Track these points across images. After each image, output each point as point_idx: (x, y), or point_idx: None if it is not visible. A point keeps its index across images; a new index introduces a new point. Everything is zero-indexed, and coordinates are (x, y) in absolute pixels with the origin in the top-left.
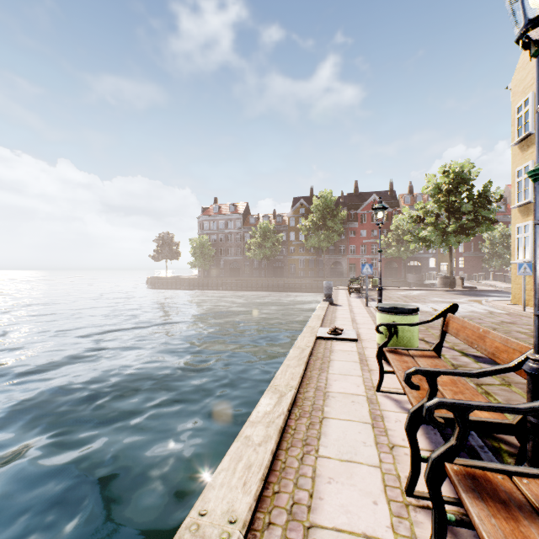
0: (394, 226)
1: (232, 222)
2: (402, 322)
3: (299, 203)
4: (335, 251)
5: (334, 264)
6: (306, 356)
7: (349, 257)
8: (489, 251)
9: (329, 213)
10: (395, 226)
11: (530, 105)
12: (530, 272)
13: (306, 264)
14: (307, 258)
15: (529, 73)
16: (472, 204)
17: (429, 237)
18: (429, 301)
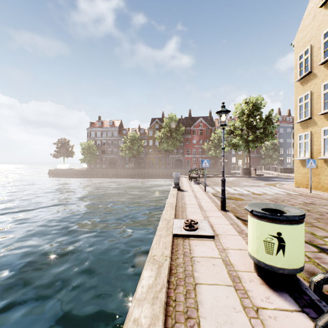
0: (213, 137)
1: (111, 132)
2: (291, 234)
3: (155, 121)
4: (177, 152)
5: (177, 160)
6: (164, 286)
7: (186, 156)
8: (265, 153)
9: (174, 128)
10: (213, 137)
11: (310, 53)
12: (315, 165)
13: (159, 160)
14: (160, 156)
15: (308, 32)
16: (262, 123)
17: (237, 143)
18: (242, 185)
